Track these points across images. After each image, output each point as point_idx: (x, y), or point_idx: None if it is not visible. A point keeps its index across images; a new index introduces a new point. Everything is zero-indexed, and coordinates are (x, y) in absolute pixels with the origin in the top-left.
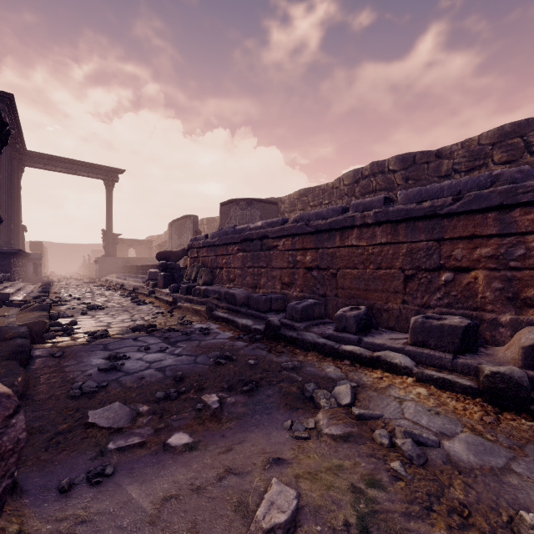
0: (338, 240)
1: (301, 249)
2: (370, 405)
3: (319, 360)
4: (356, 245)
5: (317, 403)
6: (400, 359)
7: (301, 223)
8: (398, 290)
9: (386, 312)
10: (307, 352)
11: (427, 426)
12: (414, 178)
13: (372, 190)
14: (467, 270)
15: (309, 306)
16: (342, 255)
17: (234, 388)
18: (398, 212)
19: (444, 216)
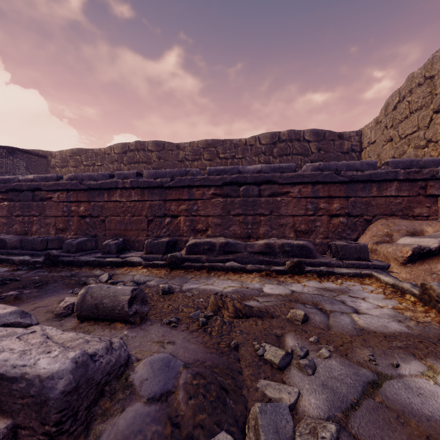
0: (106, 197)
1: (76, 202)
2: (118, 279)
3: (91, 270)
4: (119, 201)
5: (88, 283)
6: (137, 259)
7: (76, 181)
8: (144, 229)
9: (138, 242)
10: (82, 267)
11: (143, 280)
12: (164, 159)
13: (137, 161)
14: (177, 217)
15: (83, 242)
16: (109, 207)
17: (27, 287)
18: (144, 182)
19: (167, 188)
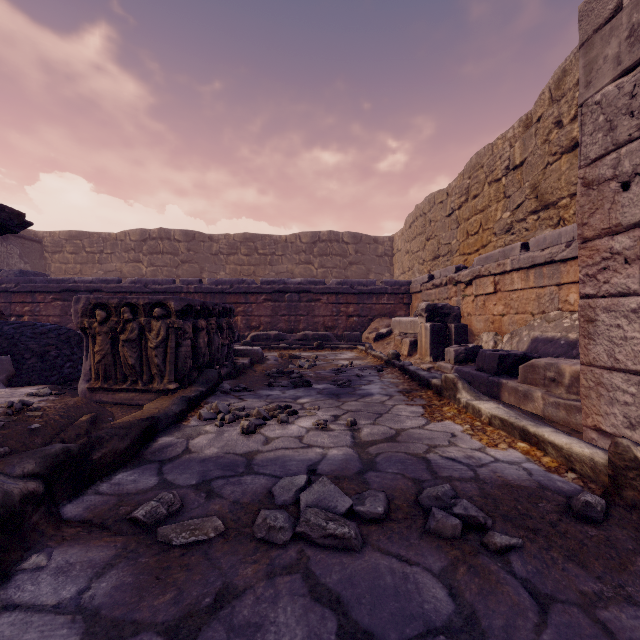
0: None
1: None
2: None
3: None
4: None
5: None
6: None
7: (140, 285)
8: None
9: None
10: None
11: None
12: (194, 251)
13: (160, 252)
14: (235, 316)
15: None
16: None
17: None
18: (207, 288)
19: (227, 293)
